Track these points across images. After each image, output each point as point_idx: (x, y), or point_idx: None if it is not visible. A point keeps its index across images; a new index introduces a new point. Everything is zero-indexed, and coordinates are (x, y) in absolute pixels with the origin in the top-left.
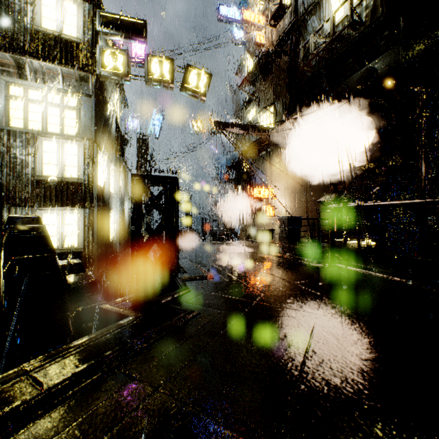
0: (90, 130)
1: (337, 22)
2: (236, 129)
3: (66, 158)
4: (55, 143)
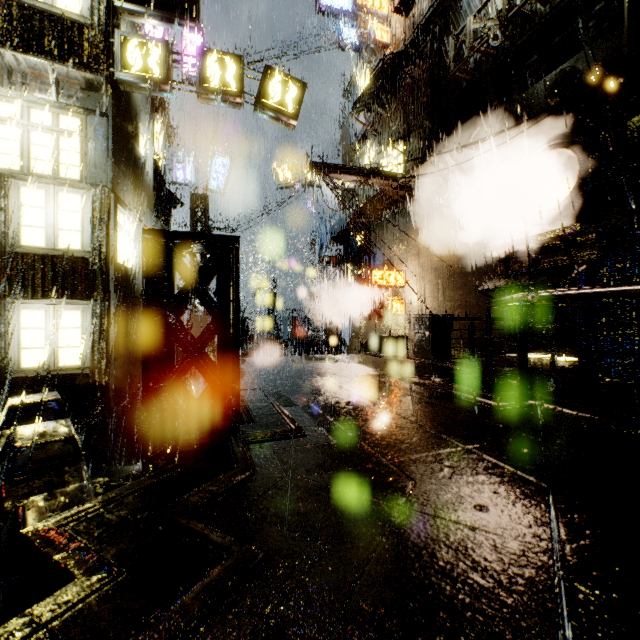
0: (103, 172)
1: None
2: (345, 176)
3: (62, 217)
4: (43, 192)
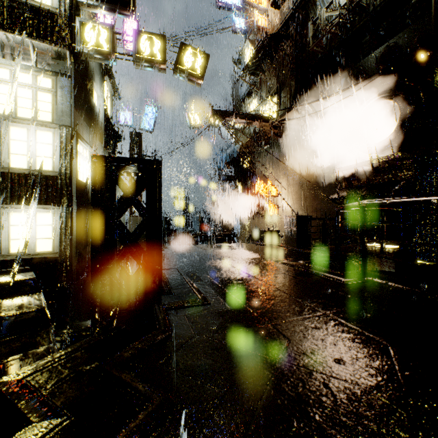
0: (68, 116)
1: None
2: (236, 119)
3: (39, 148)
4: (25, 130)
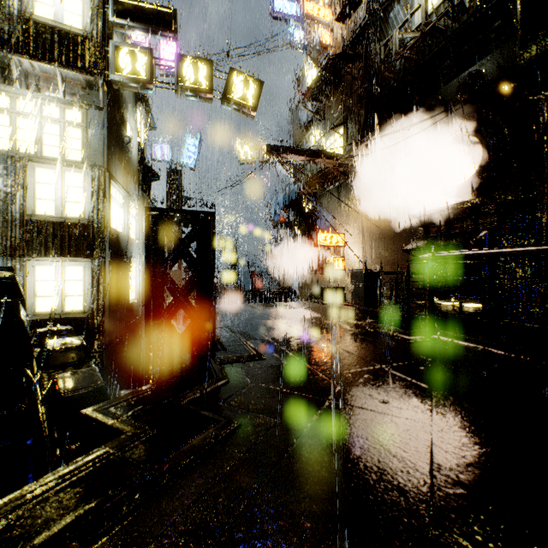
0: (100, 155)
1: (429, 12)
2: (295, 156)
3: (68, 192)
4: (53, 171)
